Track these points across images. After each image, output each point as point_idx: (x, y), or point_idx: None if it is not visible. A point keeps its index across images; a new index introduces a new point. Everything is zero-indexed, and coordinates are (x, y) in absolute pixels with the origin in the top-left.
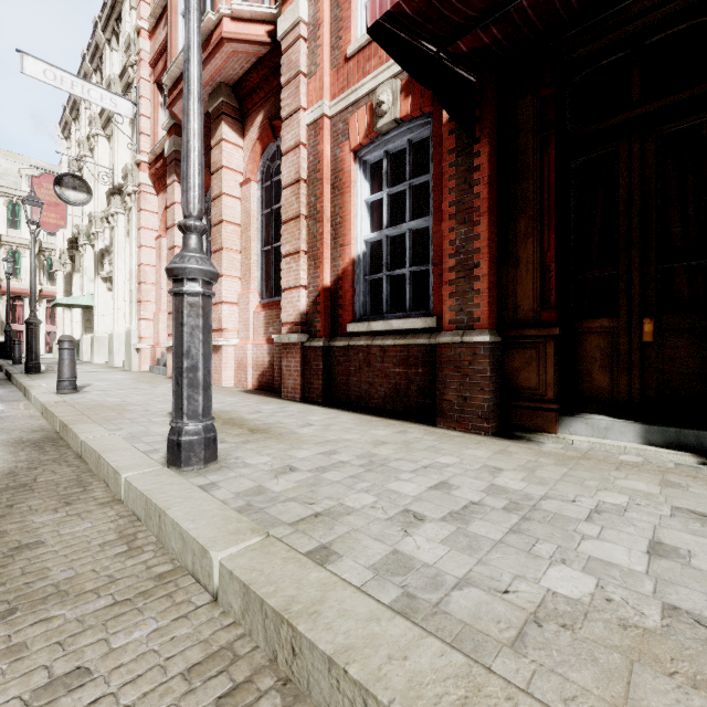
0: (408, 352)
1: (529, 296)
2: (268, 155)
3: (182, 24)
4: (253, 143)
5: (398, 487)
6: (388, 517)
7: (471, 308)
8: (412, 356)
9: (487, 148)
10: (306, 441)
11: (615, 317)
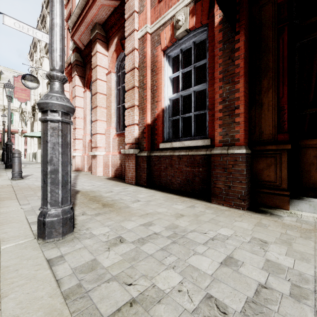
0: (193, 159)
1: (270, 125)
2: (120, 59)
3: None
4: (112, 53)
5: (197, 263)
6: (194, 308)
7: (232, 133)
8: (196, 161)
9: (243, 37)
10: (134, 213)
11: None
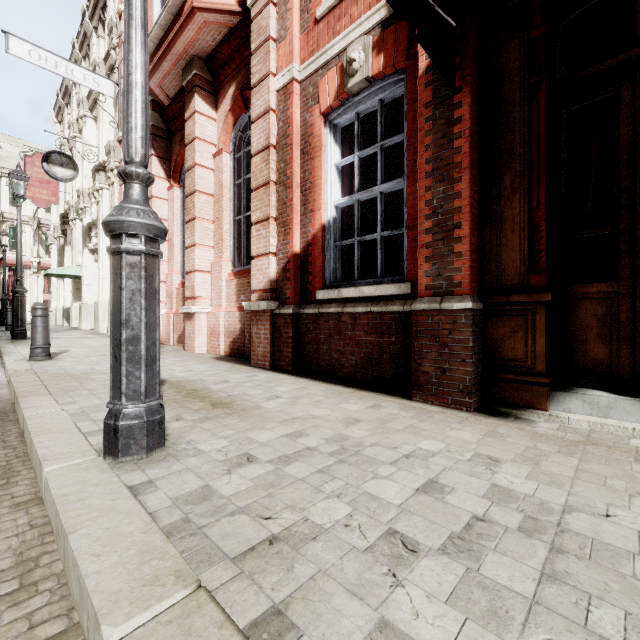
0: (380, 320)
1: (515, 259)
2: (240, 126)
3: (158, 1)
4: (225, 114)
5: (377, 489)
6: (367, 545)
7: (450, 273)
8: (385, 324)
9: (469, 98)
10: (271, 418)
11: (615, 281)
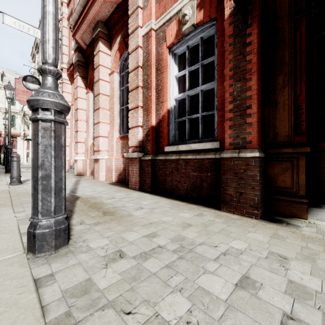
0: (201, 163)
1: (285, 126)
2: (123, 58)
3: None
4: (115, 52)
5: (207, 284)
6: None
7: (244, 135)
8: (204, 165)
9: (256, 29)
10: (137, 223)
11: None
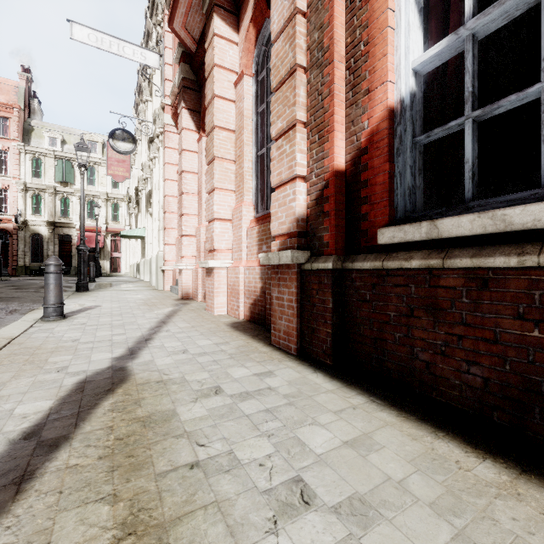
0: None
1: None
2: (263, 38)
3: None
4: (247, 30)
5: None
6: None
7: None
8: None
9: None
10: None
11: None
